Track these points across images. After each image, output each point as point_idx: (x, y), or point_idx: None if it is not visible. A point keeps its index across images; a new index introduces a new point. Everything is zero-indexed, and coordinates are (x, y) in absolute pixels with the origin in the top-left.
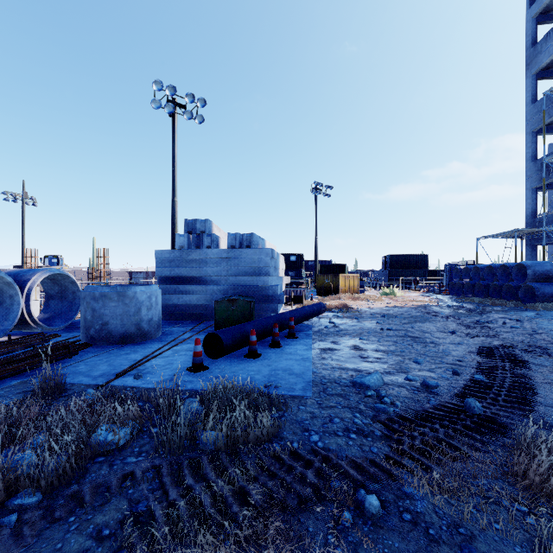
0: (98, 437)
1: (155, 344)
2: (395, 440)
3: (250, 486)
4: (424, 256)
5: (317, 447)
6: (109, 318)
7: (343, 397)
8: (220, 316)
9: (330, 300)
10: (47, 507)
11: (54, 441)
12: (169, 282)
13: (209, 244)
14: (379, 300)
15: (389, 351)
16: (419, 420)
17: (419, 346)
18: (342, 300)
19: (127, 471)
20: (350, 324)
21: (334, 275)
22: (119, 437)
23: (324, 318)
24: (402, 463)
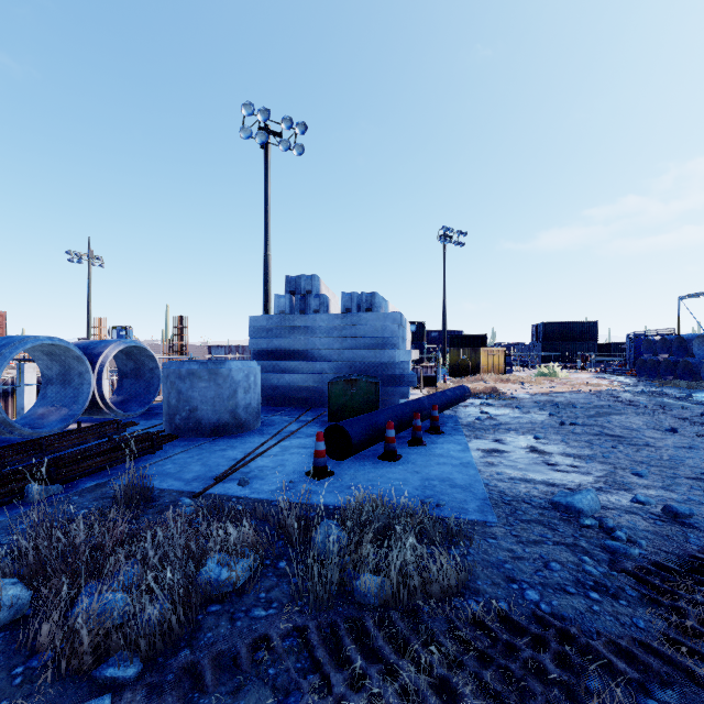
0: (208, 574)
1: (256, 437)
2: (667, 606)
3: (456, 678)
4: (593, 323)
5: (541, 611)
6: (198, 402)
7: (546, 527)
8: (335, 402)
9: (469, 382)
10: (152, 686)
11: (152, 578)
12: (266, 357)
13: (317, 307)
14: (537, 383)
15: (585, 456)
16: (690, 572)
17: (628, 449)
18: (486, 382)
19: (258, 633)
20: (511, 415)
21: (473, 349)
22: (237, 575)
23: (471, 406)
24: (701, 653)
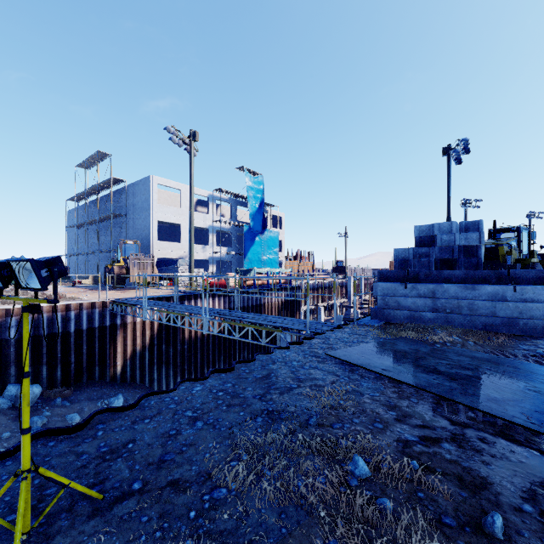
0: None
1: None
2: None
3: None
4: None
5: None
6: None
7: None
8: None
9: None
10: None
11: None
12: None
13: None
14: None
15: None
16: None
17: None
18: None
19: None
20: None
21: None
22: None
23: None
24: None
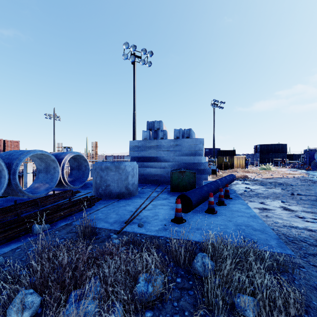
0: (141, 288)
1: (138, 199)
2: None
3: None
4: (284, 144)
5: None
6: (110, 182)
7: None
8: (174, 182)
9: (230, 172)
10: None
11: (110, 292)
12: (137, 160)
13: (162, 136)
14: (263, 173)
15: (316, 212)
16: None
17: None
18: (238, 172)
19: None
20: (262, 189)
21: (230, 156)
22: (157, 289)
23: (238, 184)
24: None
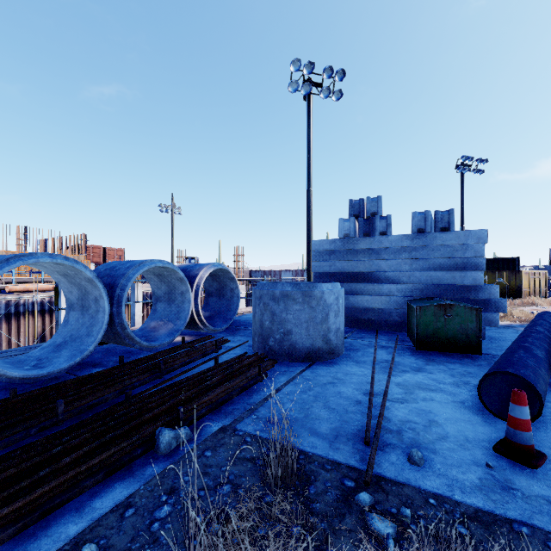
0: None
1: (354, 367)
2: None
3: None
4: None
5: None
6: (292, 325)
7: None
8: (424, 329)
9: (517, 306)
10: None
11: None
12: (327, 279)
13: (383, 229)
14: None
15: None
16: None
17: None
18: (541, 307)
19: None
20: None
21: (512, 271)
22: None
23: None
24: None
